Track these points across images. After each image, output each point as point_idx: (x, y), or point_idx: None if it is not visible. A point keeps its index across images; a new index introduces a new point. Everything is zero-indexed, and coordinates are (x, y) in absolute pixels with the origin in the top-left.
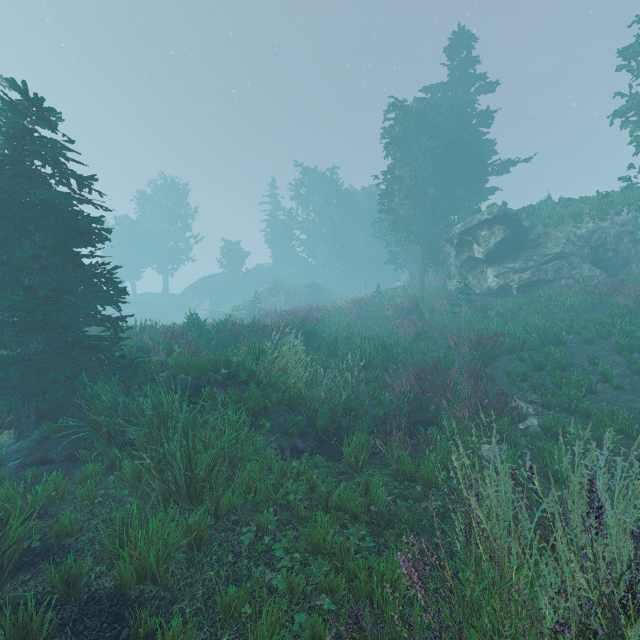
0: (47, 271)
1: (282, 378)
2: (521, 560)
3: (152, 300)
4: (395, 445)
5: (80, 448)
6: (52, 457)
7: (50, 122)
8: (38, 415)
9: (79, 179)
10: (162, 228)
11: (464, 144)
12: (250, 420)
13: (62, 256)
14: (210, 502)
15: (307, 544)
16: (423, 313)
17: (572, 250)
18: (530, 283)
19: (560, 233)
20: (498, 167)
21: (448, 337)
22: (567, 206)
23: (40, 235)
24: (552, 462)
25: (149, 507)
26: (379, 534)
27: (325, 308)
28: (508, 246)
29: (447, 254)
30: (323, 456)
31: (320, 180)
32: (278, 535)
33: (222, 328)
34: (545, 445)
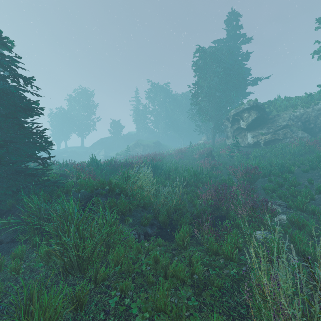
0: (2, 130)
1: (140, 191)
2: None
3: (75, 150)
4: (205, 232)
5: (19, 234)
6: (2, 240)
7: (7, 46)
8: (1, 213)
9: (24, 79)
10: (80, 113)
11: (235, 69)
12: (120, 217)
13: (11, 121)
14: (91, 273)
15: (153, 304)
16: (214, 156)
17: (292, 123)
18: (270, 140)
19: (285, 115)
20: (252, 81)
21: (228, 169)
22: (289, 101)
23: (1, 110)
24: (300, 243)
25: (54, 275)
26: (199, 295)
27: (163, 154)
28: (258, 121)
29: (226, 126)
30: (163, 238)
31: (160, 89)
32: (134, 296)
33: (109, 164)
34: (293, 232)
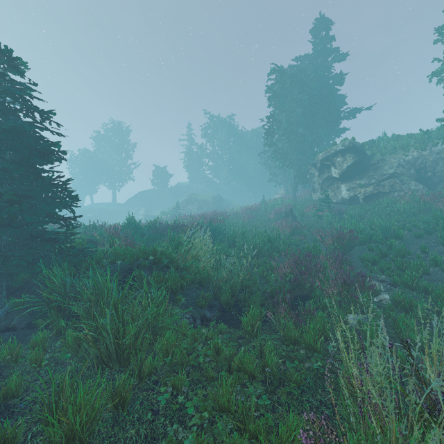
0: (14, 181)
1: (195, 263)
2: (422, 443)
3: (104, 208)
4: (282, 316)
5: (37, 318)
6: (15, 325)
7: (18, 69)
8: (10, 291)
9: (41, 113)
10: (111, 157)
11: (324, 97)
12: (170, 296)
13: (25, 170)
14: (135, 365)
15: (214, 402)
16: (296, 216)
17: (402, 171)
18: (372, 195)
19: (393, 159)
20: (348, 113)
21: (315, 233)
22: (398, 140)
23: (11, 155)
24: (405, 329)
25: (86, 368)
26: (273, 392)
27: (226, 213)
28: (356, 168)
29: (312, 174)
30: (226, 323)
31: (222, 124)
32: (190, 394)
33: (152, 226)
34: (398, 315)
